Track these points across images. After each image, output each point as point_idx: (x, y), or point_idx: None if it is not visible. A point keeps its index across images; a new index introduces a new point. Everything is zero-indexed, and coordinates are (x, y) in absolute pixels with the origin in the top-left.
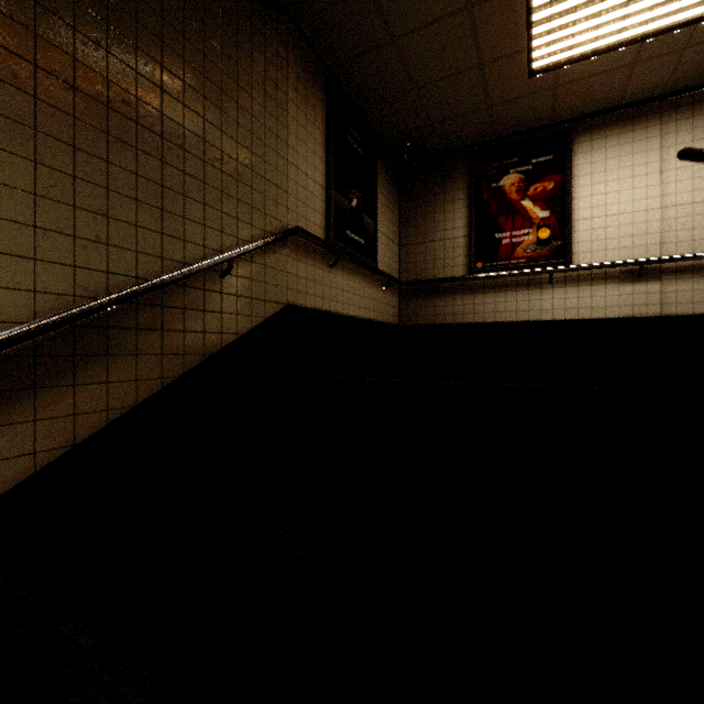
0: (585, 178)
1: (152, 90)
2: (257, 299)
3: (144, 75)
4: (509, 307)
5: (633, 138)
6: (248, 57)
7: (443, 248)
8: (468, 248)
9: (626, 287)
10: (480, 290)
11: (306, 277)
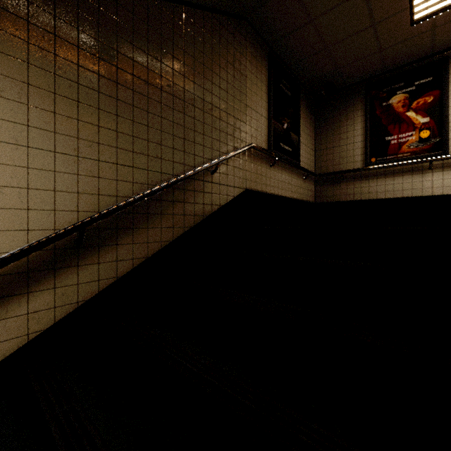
0: None
1: (179, 77)
2: (230, 186)
3: (176, 70)
4: (396, 187)
5: None
6: (225, 50)
7: (346, 150)
8: (364, 148)
9: None
10: (373, 177)
11: (256, 173)
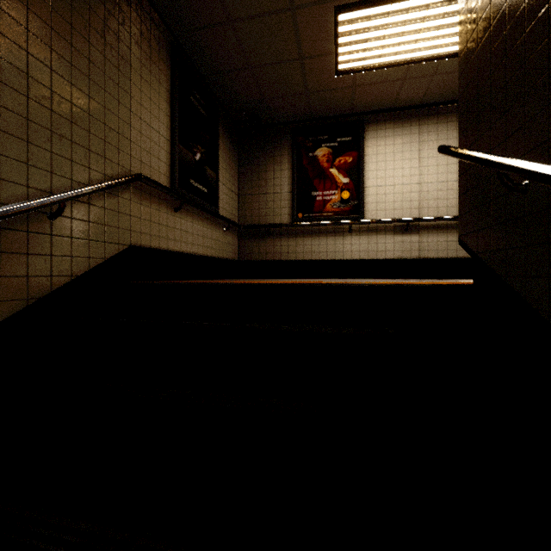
0: (373, 157)
1: None
2: (96, 241)
3: None
4: (322, 249)
5: (402, 132)
6: (84, 2)
7: (273, 199)
8: (291, 201)
9: (398, 237)
10: (300, 235)
11: (150, 220)
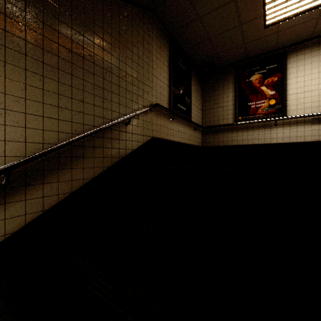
0: (293, 74)
1: (99, 50)
2: (140, 135)
3: (96, 44)
4: (255, 137)
5: (319, 53)
6: (136, 32)
7: (222, 110)
8: (234, 110)
9: (315, 126)
10: (240, 130)
11: (160, 125)
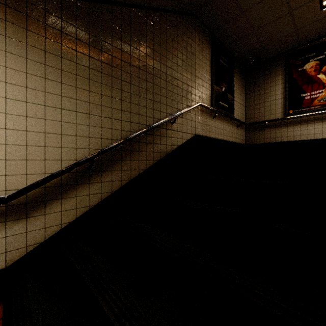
0: None
1: (150, 59)
2: (184, 132)
3: (148, 55)
4: (309, 132)
5: None
6: (180, 38)
7: (269, 105)
8: (283, 103)
9: None
10: (291, 124)
11: (202, 123)
